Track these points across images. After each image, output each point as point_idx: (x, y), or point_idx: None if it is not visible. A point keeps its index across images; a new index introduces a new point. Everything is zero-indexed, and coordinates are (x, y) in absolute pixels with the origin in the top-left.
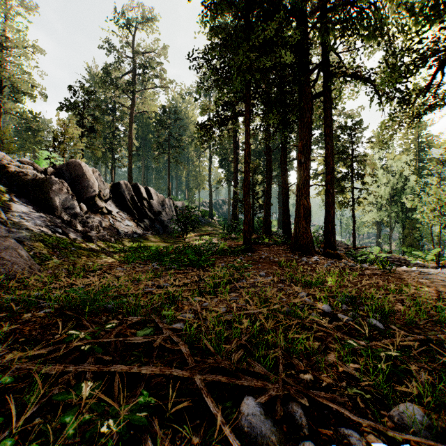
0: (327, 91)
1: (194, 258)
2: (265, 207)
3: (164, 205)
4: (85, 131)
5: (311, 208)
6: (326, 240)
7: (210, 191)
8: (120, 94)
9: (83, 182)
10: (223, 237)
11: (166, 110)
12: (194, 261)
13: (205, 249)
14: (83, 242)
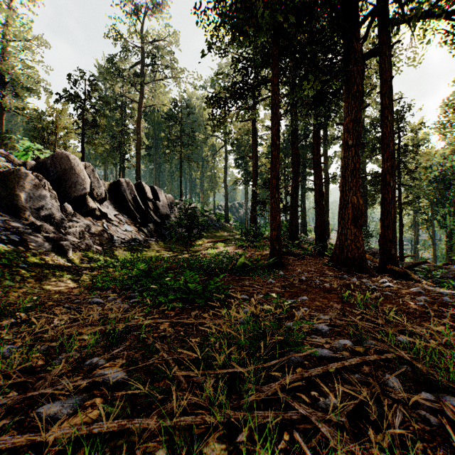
0: (385, 47)
1: (195, 288)
2: (291, 208)
3: (173, 208)
4: (85, 124)
5: (363, 207)
6: (384, 251)
7: (225, 193)
8: (128, 88)
9: (71, 178)
10: (241, 245)
11: (177, 104)
12: (196, 292)
13: (216, 266)
14: (49, 254)
